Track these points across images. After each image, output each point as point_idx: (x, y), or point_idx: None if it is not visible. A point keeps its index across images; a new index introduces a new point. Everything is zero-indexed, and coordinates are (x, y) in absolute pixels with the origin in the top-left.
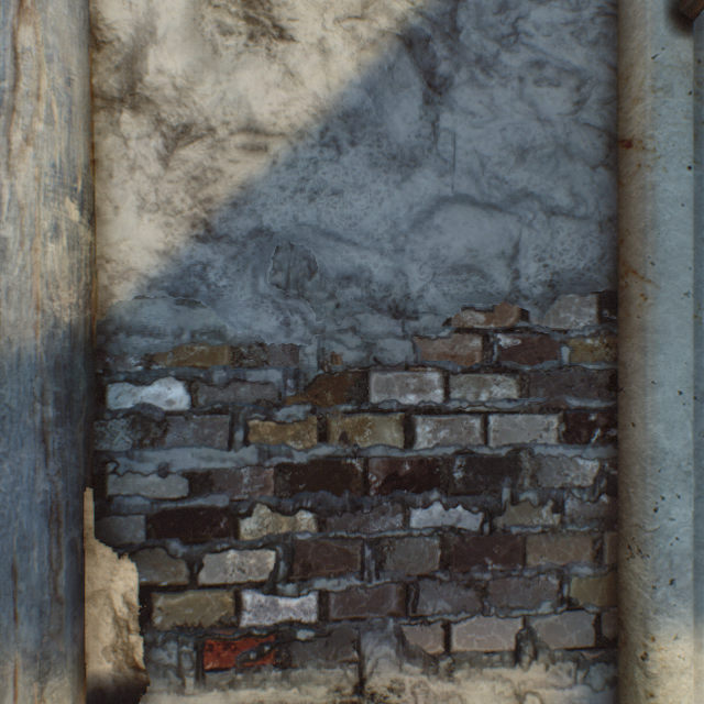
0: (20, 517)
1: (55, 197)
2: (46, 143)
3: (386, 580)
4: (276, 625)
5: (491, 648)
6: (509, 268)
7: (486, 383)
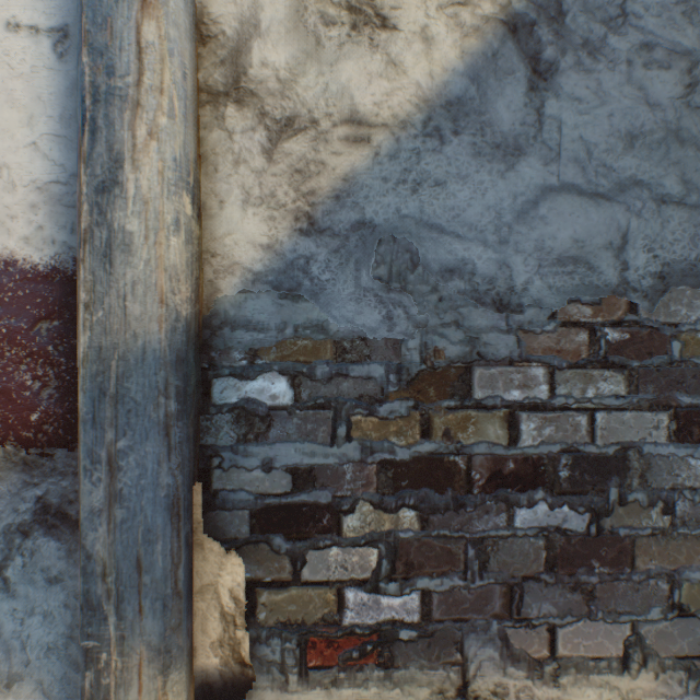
0: (144, 510)
1: (176, 191)
2: (168, 137)
3: (490, 581)
4: (378, 624)
5: (597, 654)
6: (617, 260)
7: (593, 379)
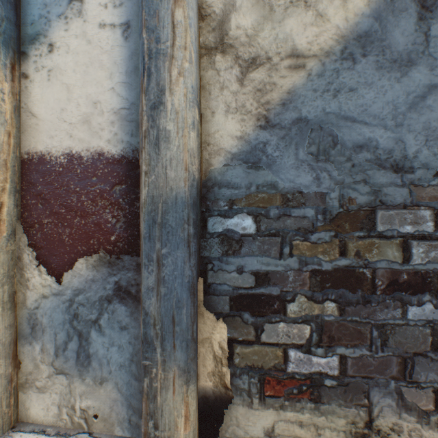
0: (176, 289)
1: (193, 105)
2: (189, 74)
3: (388, 353)
4: (310, 374)
5: None
6: None
7: None
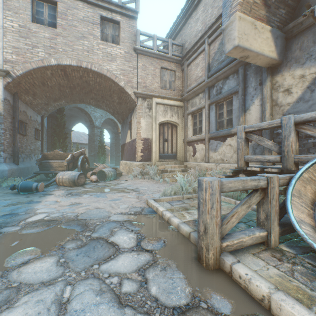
0: None
1: (269, 116)
2: (268, 112)
3: (304, 148)
4: None
5: None
6: None
7: None
